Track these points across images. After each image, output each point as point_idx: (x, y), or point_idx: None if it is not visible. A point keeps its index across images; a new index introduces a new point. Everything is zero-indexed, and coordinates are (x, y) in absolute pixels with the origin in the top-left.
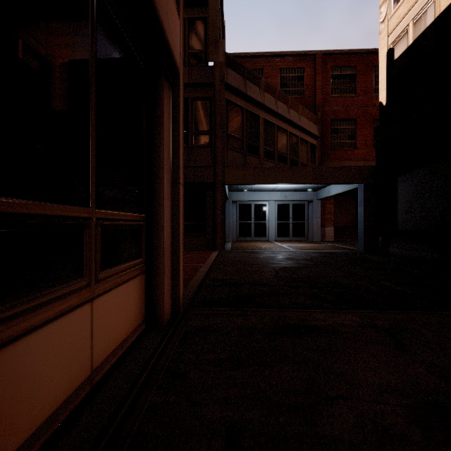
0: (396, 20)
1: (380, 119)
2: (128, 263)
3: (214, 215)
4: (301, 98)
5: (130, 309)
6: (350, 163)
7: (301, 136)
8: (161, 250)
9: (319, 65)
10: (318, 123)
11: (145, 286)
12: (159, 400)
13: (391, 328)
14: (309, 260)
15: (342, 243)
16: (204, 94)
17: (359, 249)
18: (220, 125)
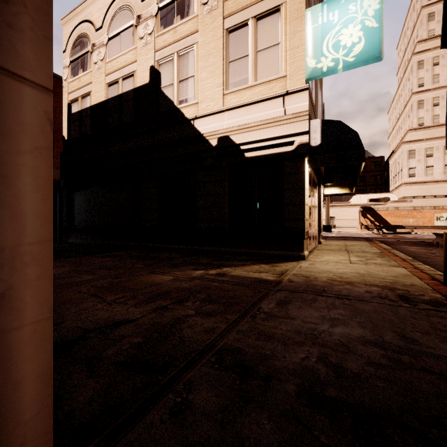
0: (73, 88)
1: (64, 148)
2: None
3: None
4: None
5: None
6: None
7: None
8: None
9: None
10: None
11: None
12: None
13: None
14: None
15: None
16: None
17: None
18: None
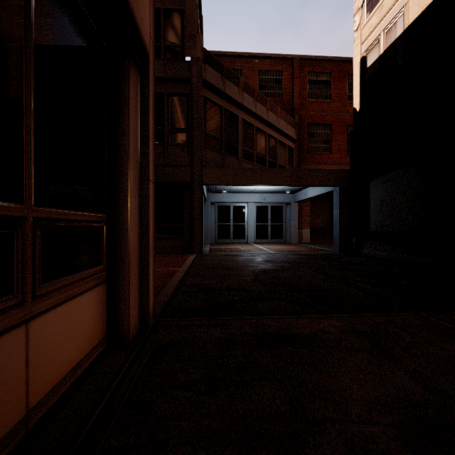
0: (369, 30)
1: (354, 124)
2: (83, 272)
3: (191, 216)
4: (279, 101)
5: (86, 327)
6: (326, 166)
7: (279, 138)
8: (126, 255)
9: (297, 70)
10: (296, 127)
11: (107, 297)
12: (114, 443)
13: (372, 333)
14: (287, 262)
15: (319, 245)
16: (181, 89)
17: (335, 251)
18: (197, 123)
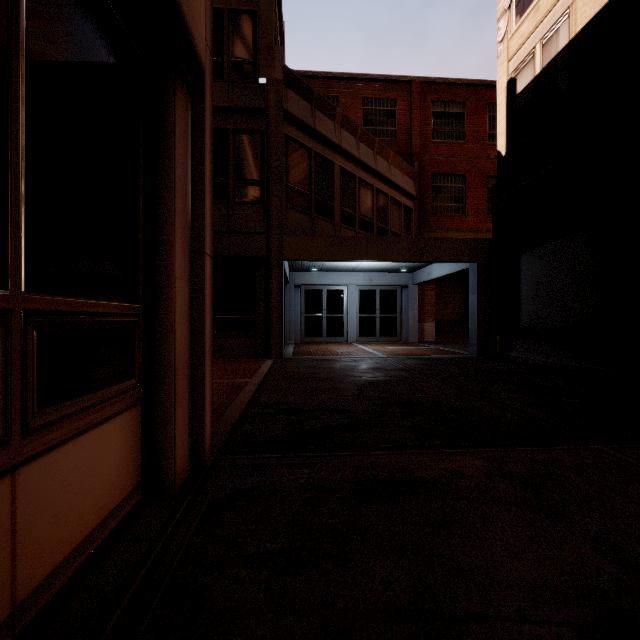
0: (519, 40)
1: (498, 175)
2: (104, 390)
3: (268, 305)
4: (391, 141)
5: (109, 471)
6: (457, 234)
7: (392, 194)
8: (170, 364)
9: (416, 98)
10: (415, 178)
11: (142, 426)
12: None
13: (531, 477)
14: (404, 370)
15: (447, 345)
16: (253, 124)
17: (471, 354)
18: (276, 172)
